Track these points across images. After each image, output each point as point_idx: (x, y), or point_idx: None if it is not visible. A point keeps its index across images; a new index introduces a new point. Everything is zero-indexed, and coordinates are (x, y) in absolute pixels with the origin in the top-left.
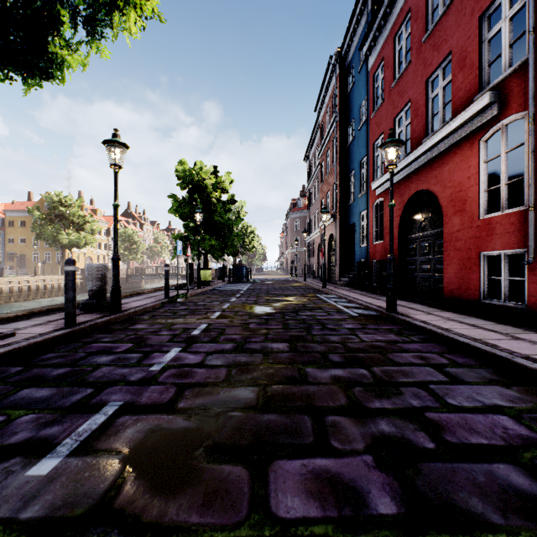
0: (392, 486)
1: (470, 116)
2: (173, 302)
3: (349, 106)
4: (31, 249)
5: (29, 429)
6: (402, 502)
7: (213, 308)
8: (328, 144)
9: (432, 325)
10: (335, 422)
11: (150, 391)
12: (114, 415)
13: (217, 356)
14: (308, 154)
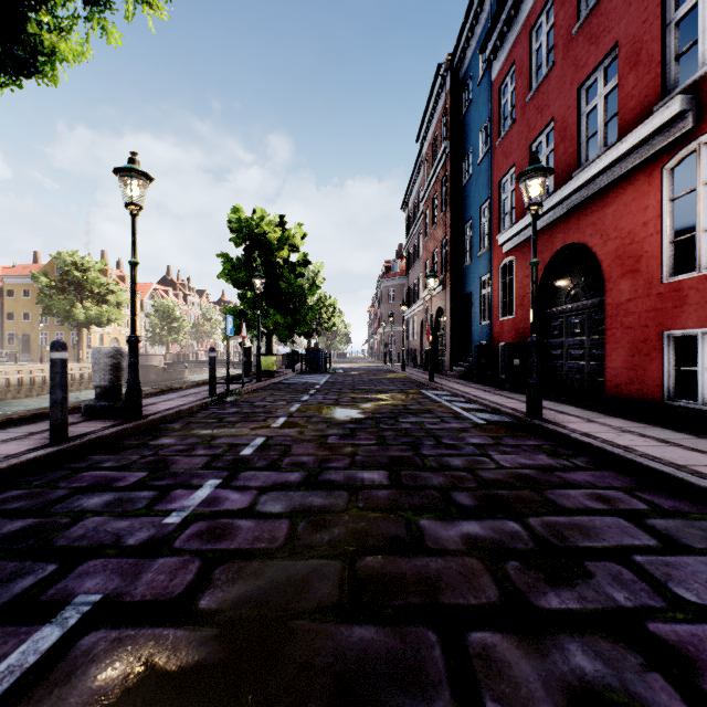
0: None
1: (649, 133)
2: (220, 402)
3: (464, 132)
4: (37, 328)
5: None
6: None
7: (276, 411)
8: (435, 186)
9: (601, 440)
10: (485, 647)
11: (155, 569)
12: (77, 629)
13: (276, 495)
14: (407, 201)
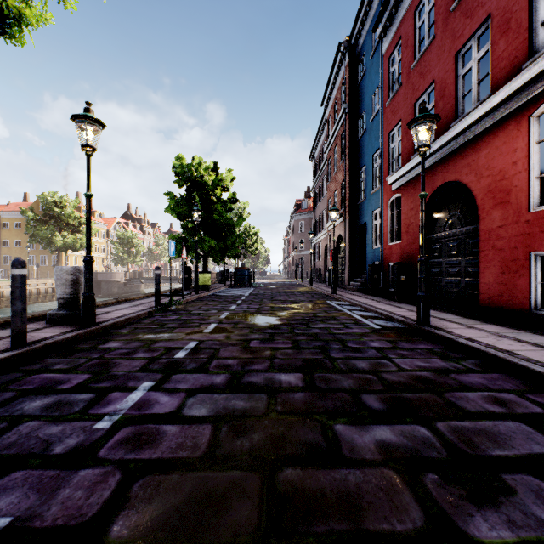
0: None
1: (519, 86)
2: (164, 310)
3: (360, 96)
4: (26, 252)
5: None
6: None
7: (209, 318)
8: (336, 139)
9: (484, 344)
10: None
11: (74, 484)
12: None
13: (202, 397)
14: (314, 152)
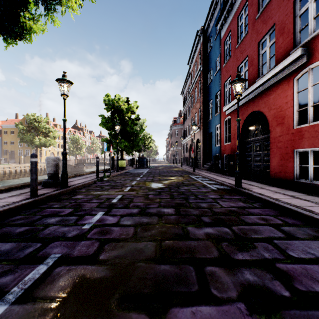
0: None
1: (288, 63)
2: (101, 180)
3: (209, 61)
4: (17, 148)
5: None
6: None
7: (126, 184)
8: (196, 84)
9: (266, 196)
10: (212, 272)
11: (81, 245)
12: (53, 266)
13: (128, 218)
14: (183, 91)
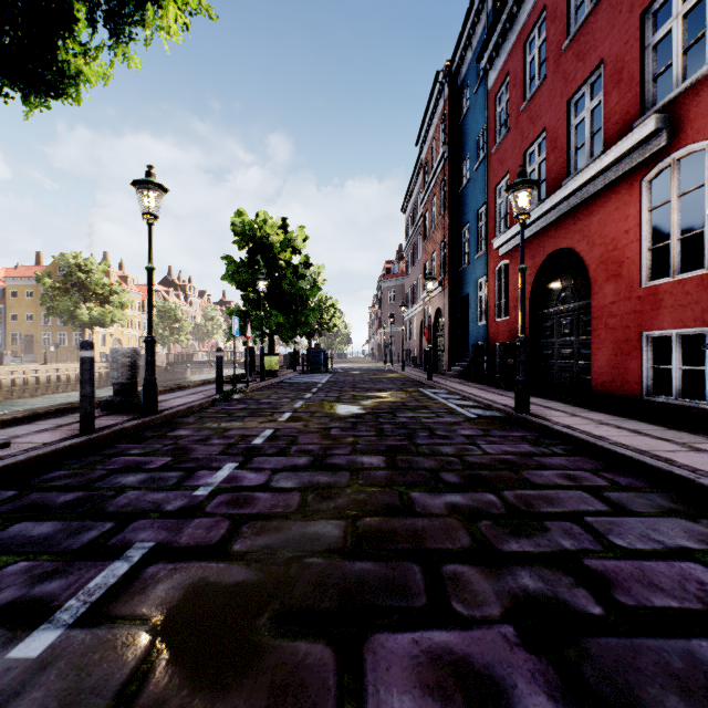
0: (547, 676)
1: (628, 148)
2: (227, 399)
3: (462, 137)
4: (40, 329)
5: (19, 584)
6: (564, 702)
7: (281, 407)
8: (434, 189)
9: (579, 431)
10: (456, 573)
11: (193, 526)
12: (141, 563)
13: (287, 474)
14: (407, 203)
